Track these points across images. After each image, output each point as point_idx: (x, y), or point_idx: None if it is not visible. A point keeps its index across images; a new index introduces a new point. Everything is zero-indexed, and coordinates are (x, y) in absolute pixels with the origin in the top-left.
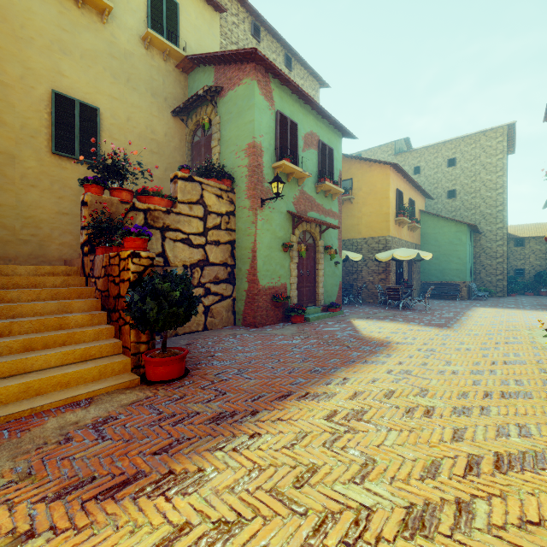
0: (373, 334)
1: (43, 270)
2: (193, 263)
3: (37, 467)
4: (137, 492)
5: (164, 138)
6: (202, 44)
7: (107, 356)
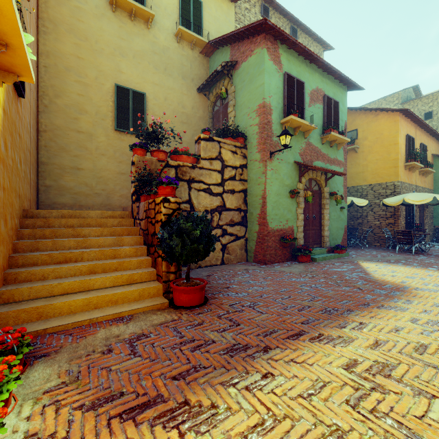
0: (385, 277)
1: (106, 214)
2: (213, 209)
3: (83, 373)
4: (154, 418)
5: (191, 111)
6: (221, 31)
7: (145, 282)
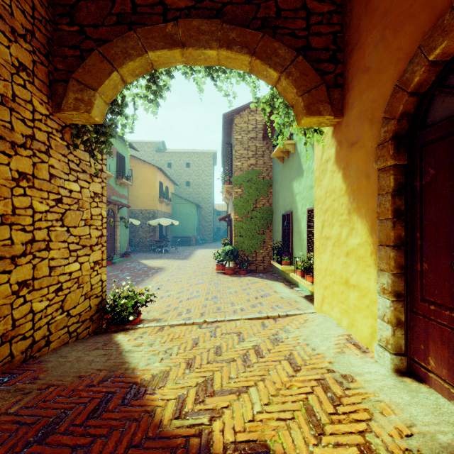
0: (154, 265)
1: None
2: None
3: None
4: None
5: None
6: None
7: None
